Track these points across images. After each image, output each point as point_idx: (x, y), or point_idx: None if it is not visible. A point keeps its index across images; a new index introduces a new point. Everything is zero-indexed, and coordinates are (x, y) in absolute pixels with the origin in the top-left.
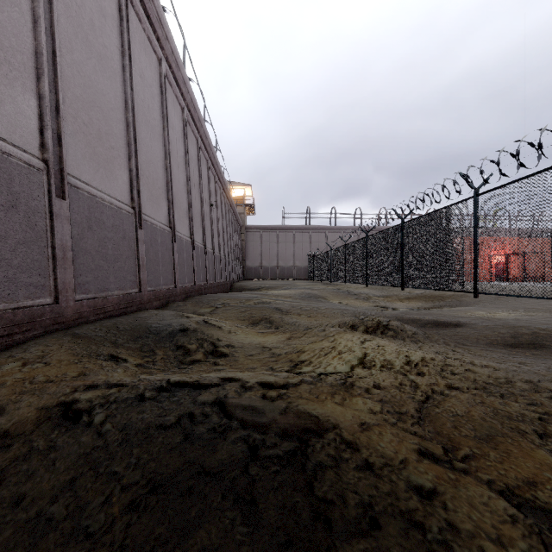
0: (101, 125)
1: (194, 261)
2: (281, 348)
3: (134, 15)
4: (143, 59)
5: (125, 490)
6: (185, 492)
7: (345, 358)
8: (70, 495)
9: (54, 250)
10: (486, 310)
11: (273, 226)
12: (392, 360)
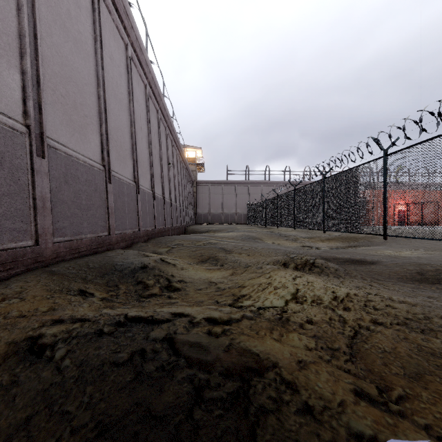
0: (76, 97)
1: (155, 209)
2: (225, 283)
3: (105, 7)
4: (112, 44)
5: (74, 433)
6: (131, 439)
7: (280, 293)
8: (23, 435)
9: (35, 201)
10: (393, 249)
11: (219, 181)
12: (320, 295)
